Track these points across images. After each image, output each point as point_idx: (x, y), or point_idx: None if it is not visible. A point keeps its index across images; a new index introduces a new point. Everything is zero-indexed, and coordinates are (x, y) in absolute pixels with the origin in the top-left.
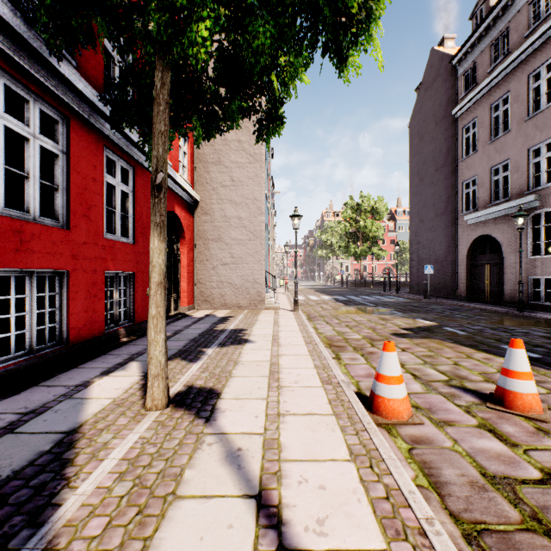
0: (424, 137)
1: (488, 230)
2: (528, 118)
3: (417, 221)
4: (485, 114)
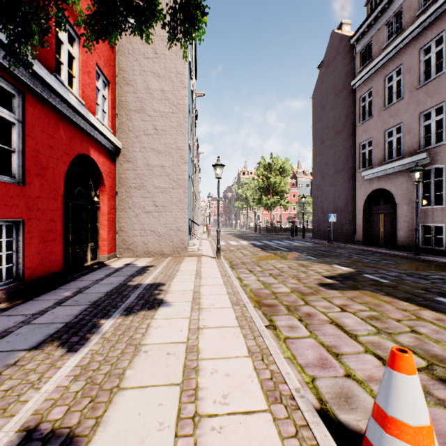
0: (325, 106)
1: (383, 184)
2: (419, 86)
3: (319, 177)
4: (380, 84)
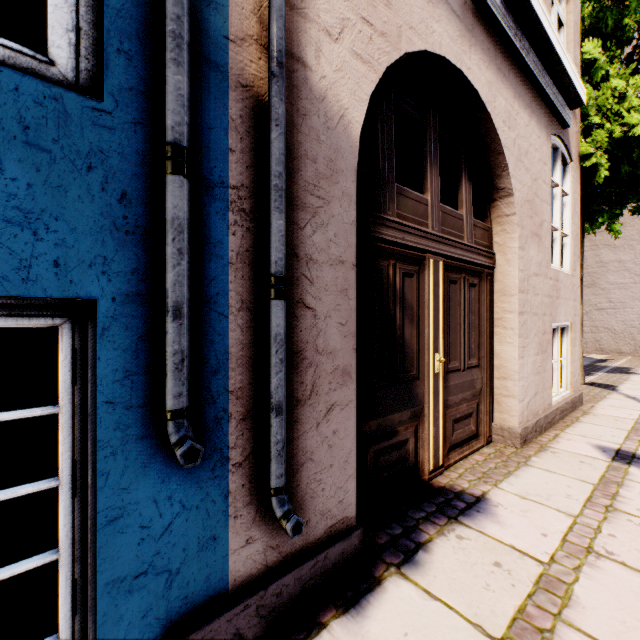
0: None
1: None
2: None
3: None
4: None
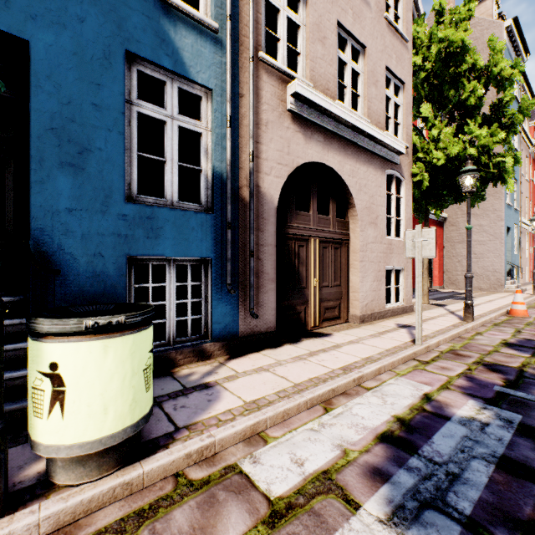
0: None
1: None
2: None
3: None
4: None
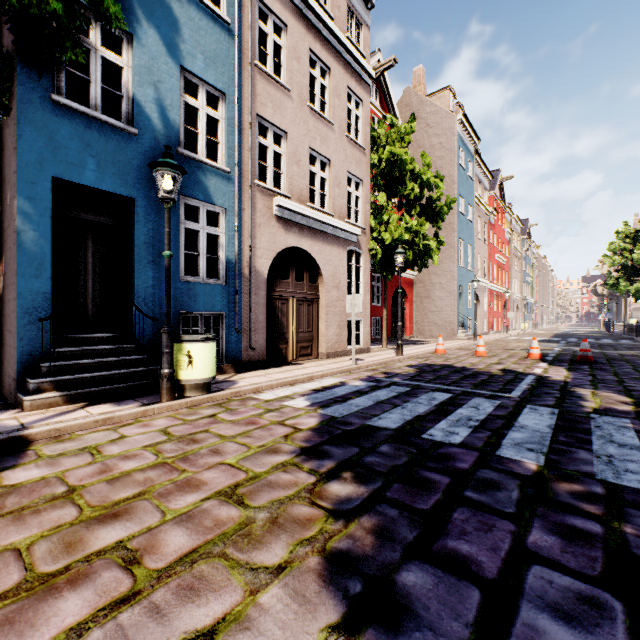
0: None
1: None
2: None
3: None
4: None
